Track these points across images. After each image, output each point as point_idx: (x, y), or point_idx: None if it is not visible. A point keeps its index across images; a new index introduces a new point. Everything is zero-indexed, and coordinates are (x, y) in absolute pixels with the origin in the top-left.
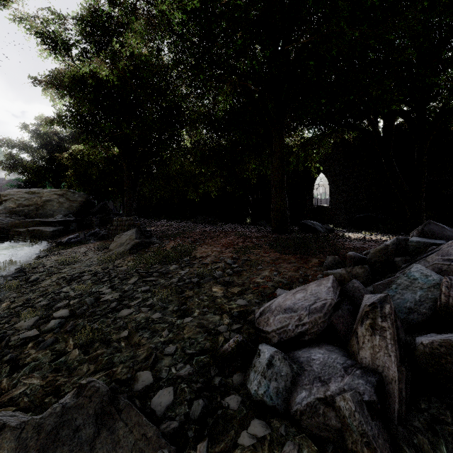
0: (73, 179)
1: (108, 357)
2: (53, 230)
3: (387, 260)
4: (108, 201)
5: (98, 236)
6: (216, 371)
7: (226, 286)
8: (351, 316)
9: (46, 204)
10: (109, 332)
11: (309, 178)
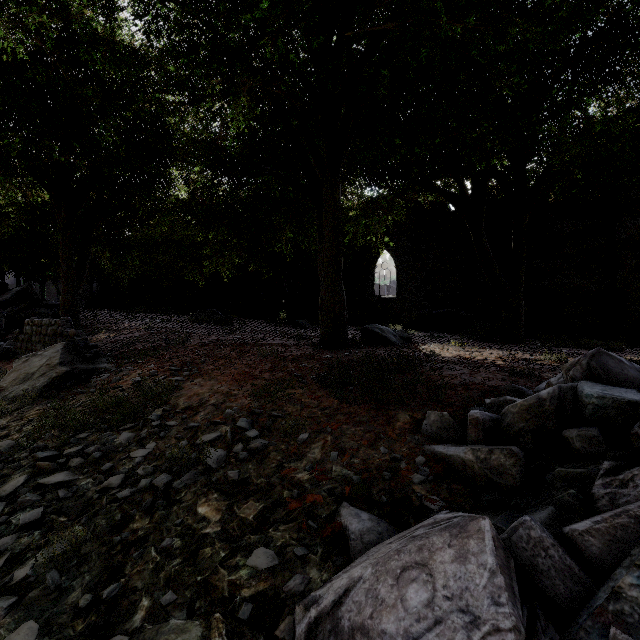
0: None
1: None
2: None
3: (543, 429)
4: (44, 280)
5: None
6: None
7: (231, 496)
8: None
9: None
10: None
11: (369, 256)
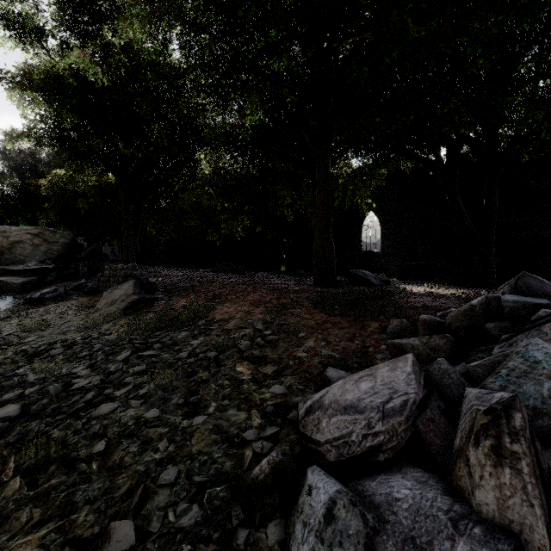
0: (53, 214)
1: (68, 491)
2: (22, 281)
3: (474, 326)
4: (103, 243)
5: (84, 289)
6: (241, 518)
7: (256, 363)
8: (445, 419)
9: (15, 247)
10: (76, 443)
11: (357, 217)
